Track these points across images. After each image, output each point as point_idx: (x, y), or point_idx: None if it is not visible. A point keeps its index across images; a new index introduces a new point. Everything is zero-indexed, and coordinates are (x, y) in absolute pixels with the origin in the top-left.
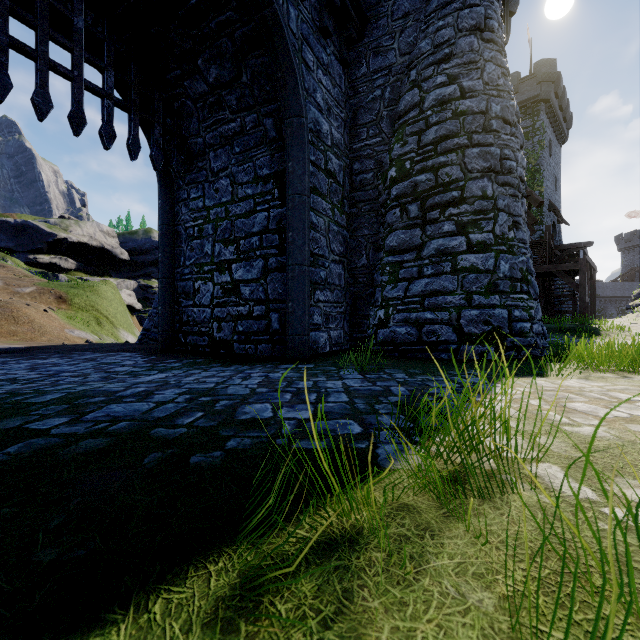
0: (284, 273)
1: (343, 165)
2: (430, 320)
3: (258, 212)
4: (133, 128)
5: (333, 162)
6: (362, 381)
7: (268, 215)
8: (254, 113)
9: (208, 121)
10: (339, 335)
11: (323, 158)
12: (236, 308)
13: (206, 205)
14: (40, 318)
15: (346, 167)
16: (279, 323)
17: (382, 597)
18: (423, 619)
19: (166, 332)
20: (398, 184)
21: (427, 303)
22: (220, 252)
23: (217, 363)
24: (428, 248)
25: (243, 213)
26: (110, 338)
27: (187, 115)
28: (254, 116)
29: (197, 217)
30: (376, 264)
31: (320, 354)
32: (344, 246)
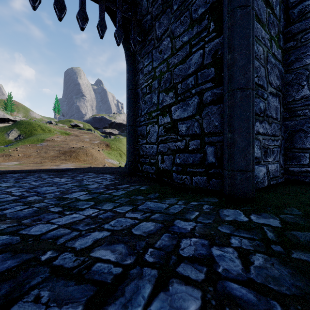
0: (220, 104)
1: None
2: None
3: (193, 53)
4: (100, 13)
5: None
6: None
7: (203, 52)
8: None
9: None
10: (275, 168)
11: None
12: (174, 143)
13: (153, 67)
14: (96, 154)
15: (281, 3)
16: (215, 156)
17: None
18: None
19: (130, 162)
20: None
21: None
22: (163, 99)
23: (155, 192)
24: None
25: (180, 60)
26: (124, 163)
27: (139, 0)
28: None
29: (148, 78)
30: None
31: (259, 189)
32: (279, 80)
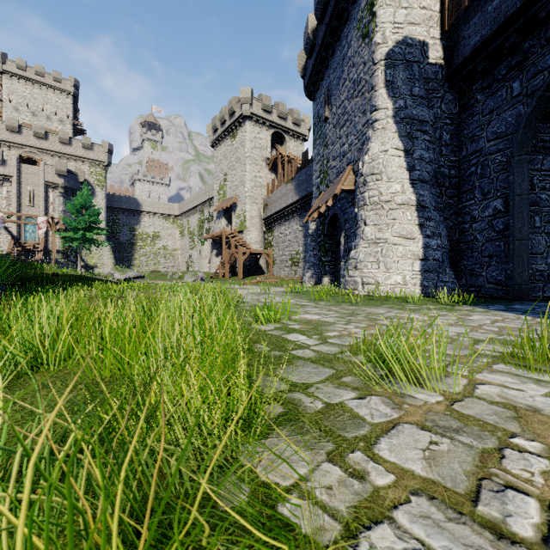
0: None
1: None
2: None
3: None
4: None
5: None
6: None
7: None
8: None
9: None
10: None
11: None
12: None
13: None
14: None
15: None
16: None
17: (434, 302)
18: (430, 302)
19: None
20: None
21: None
22: None
23: None
24: None
25: None
26: None
27: None
28: None
29: None
30: None
31: None
32: None
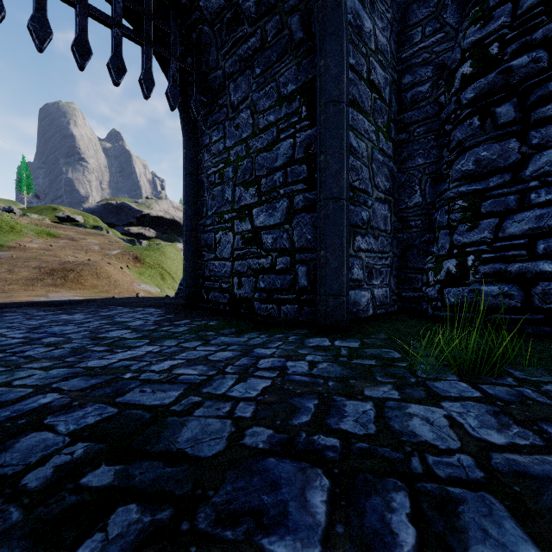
0: (314, 213)
1: (389, 79)
2: (550, 274)
3: (282, 141)
4: (145, 61)
5: (377, 72)
6: (495, 415)
7: (293, 142)
8: (276, 14)
9: (226, 45)
10: (384, 294)
11: (365, 64)
12: (257, 260)
13: (226, 146)
14: (116, 274)
15: (392, 82)
16: (307, 278)
17: None
18: None
19: (189, 288)
20: (477, 81)
21: (542, 247)
22: (240, 197)
23: (230, 328)
24: (536, 163)
25: (264, 146)
26: (170, 291)
27: (205, 46)
28: (276, 19)
29: (218, 161)
30: (436, 200)
31: (361, 319)
32: (390, 181)
